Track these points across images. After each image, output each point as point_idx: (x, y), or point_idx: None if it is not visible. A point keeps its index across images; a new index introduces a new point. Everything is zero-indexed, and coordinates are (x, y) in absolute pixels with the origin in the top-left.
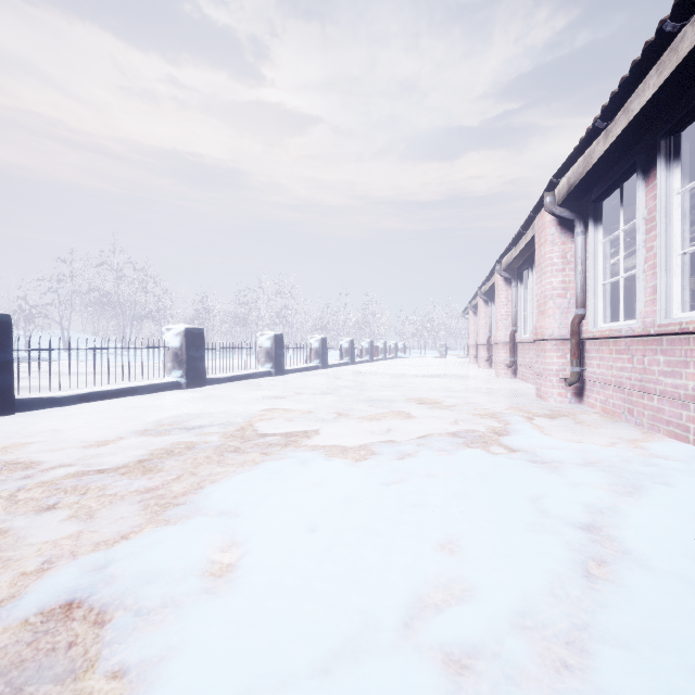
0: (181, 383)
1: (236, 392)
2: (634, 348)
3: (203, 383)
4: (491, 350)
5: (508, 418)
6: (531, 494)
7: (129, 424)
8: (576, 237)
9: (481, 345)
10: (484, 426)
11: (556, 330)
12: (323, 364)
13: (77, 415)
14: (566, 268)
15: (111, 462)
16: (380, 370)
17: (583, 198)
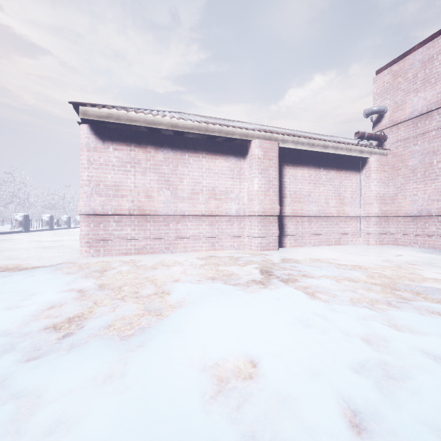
0: None
1: (11, 236)
2: None
3: None
4: None
5: None
6: None
7: None
8: None
9: None
10: None
11: None
12: (51, 228)
13: None
14: None
15: None
16: None
17: None
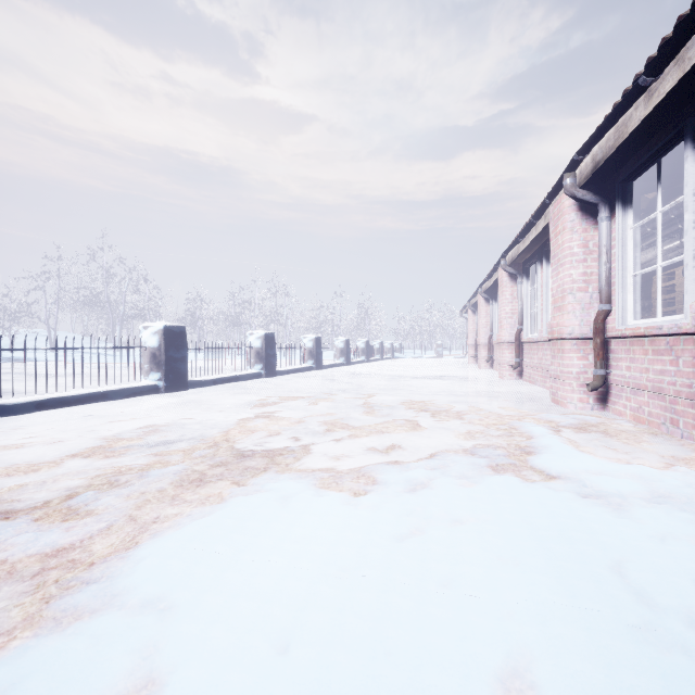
0: (160, 387)
1: (219, 397)
2: (680, 347)
3: (185, 387)
4: (492, 350)
5: (531, 430)
6: (608, 559)
7: (82, 438)
8: (600, 223)
9: (482, 345)
10: (505, 440)
11: (577, 328)
12: (317, 365)
13: (25, 427)
14: (588, 259)
15: (30, 498)
16: (377, 371)
17: (608, 179)
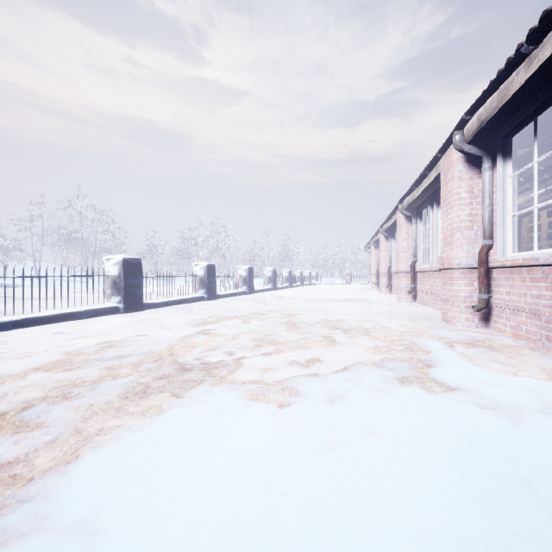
0: (119, 308)
1: (169, 316)
2: None
3: (140, 308)
4: (391, 278)
5: (428, 345)
6: (517, 473)
7: (47, 353)
8: (483, 172)
9: (382, 274)
10: (407, 354)
11: (464, 260)
12: (249, 290)
13: (1, 342)
14: (473, 202)
15: None
16: (298, 295)
17: (490, 136)
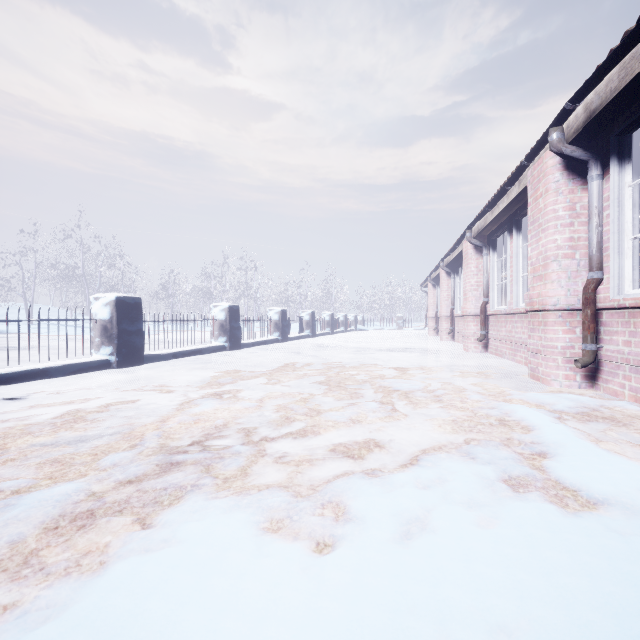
0: (111, 362)
1: (175, 372)
2: None
3: (140, 361)
4: (453, 322)
5: (527, 417)
6: None
7: None
8: (590, 182)
9: (443, 318)
10: (503, 433)
11: (562, 298)
12: (282, 337)
13: None
14: (574, 222)
15: None
16: (342, 343)
17: (598, 134)
